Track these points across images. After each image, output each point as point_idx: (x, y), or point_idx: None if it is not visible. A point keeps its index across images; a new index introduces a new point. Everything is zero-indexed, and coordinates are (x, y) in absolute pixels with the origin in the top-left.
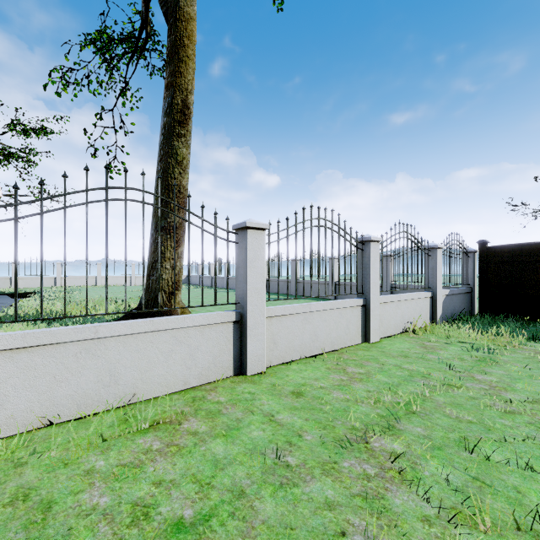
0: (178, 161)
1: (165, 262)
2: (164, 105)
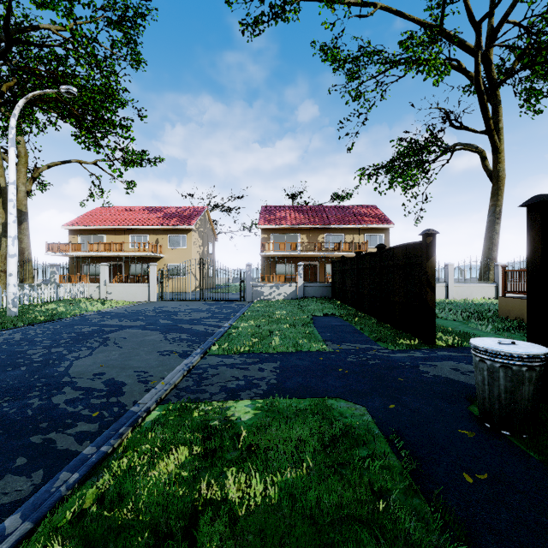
0: (496, 233)
1: (490, 271)
2: (490, 212)
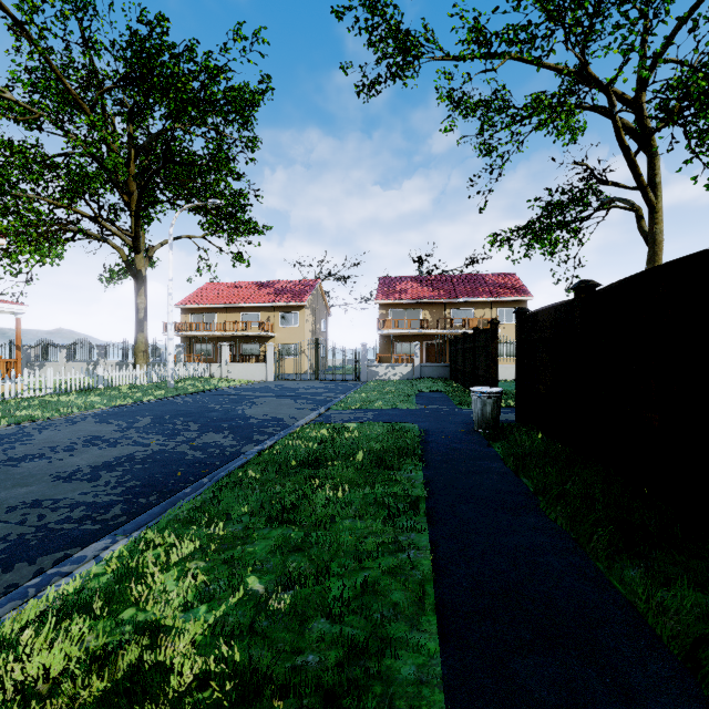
0: None
1: None
2: None
